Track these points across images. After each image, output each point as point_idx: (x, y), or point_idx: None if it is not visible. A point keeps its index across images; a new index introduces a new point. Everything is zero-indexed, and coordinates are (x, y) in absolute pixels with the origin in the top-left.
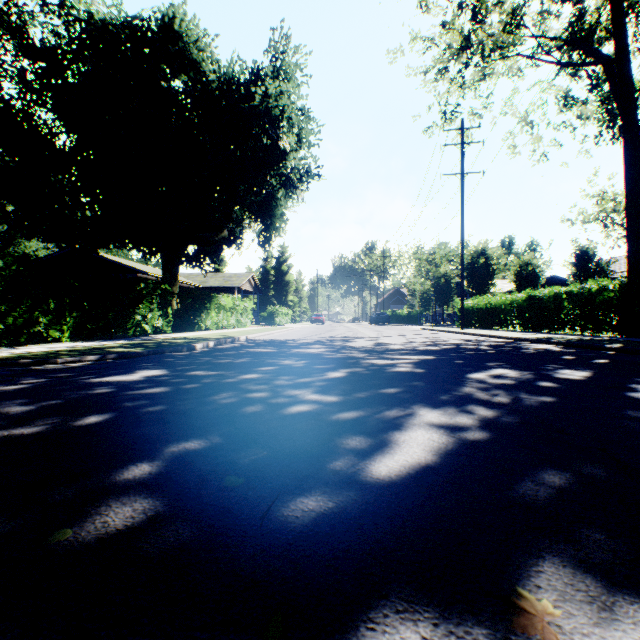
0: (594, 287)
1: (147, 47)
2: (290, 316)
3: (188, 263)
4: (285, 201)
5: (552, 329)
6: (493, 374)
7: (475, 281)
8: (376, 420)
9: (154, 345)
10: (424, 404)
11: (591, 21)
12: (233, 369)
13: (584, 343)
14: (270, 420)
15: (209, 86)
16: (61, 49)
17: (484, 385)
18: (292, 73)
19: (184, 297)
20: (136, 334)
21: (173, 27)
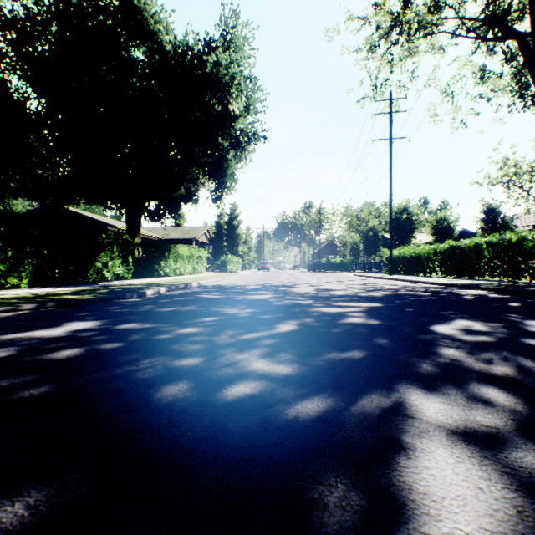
0: (513, 237)
1: (109, 19)
2: (240, 264)
3: (150, 217)
4: (235, 162)
5: (473, 275)
6: (459, 327)
7: (398, 234)
8: (356, 421)
9: (105, 291)
10: (409, 380)
11: (503, 5)
12: (173, 320)
13: (517, 289)
14: (191, 422)
15: (165, 54)
16: (30, 20)
17: (462, 344)
18: (241, 46)
19: (145, 247)
20: (98, 280)
21: (133, 1)
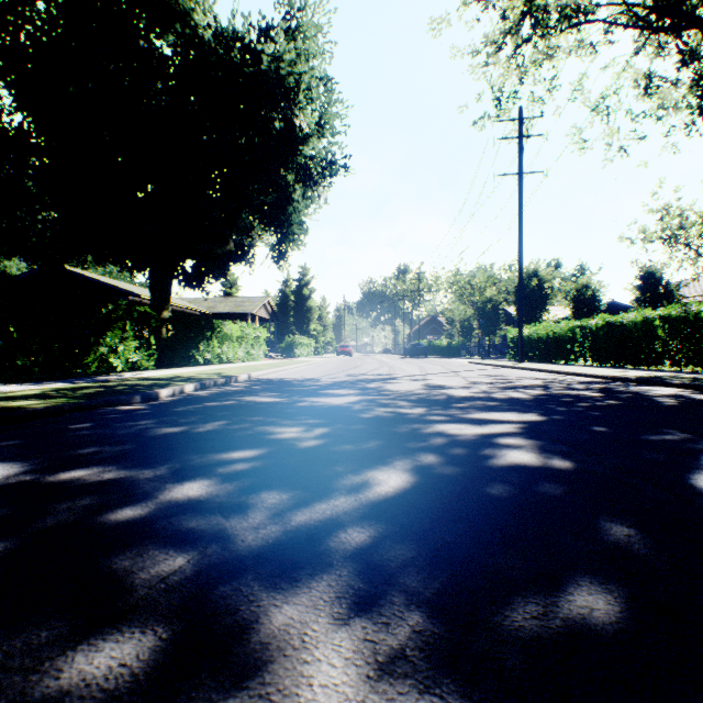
0: None
1: None
2: (312, 347)
3: (187, 283)
4: (304, 205)
5: (641, 364)
6: None
7: (526, 307)
8: None
9: (92, 392)
10: None
11: None
12: (168, 459)
13: None
14: None
15: (200, 41)
16: None
17: None
18: (312, 36)
19: (176, 323)
20: (101, 371)
21: None
